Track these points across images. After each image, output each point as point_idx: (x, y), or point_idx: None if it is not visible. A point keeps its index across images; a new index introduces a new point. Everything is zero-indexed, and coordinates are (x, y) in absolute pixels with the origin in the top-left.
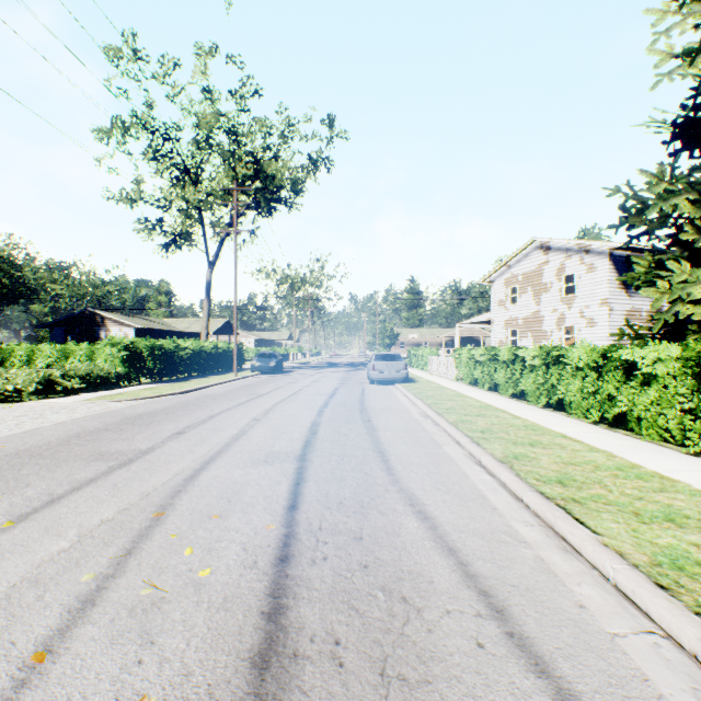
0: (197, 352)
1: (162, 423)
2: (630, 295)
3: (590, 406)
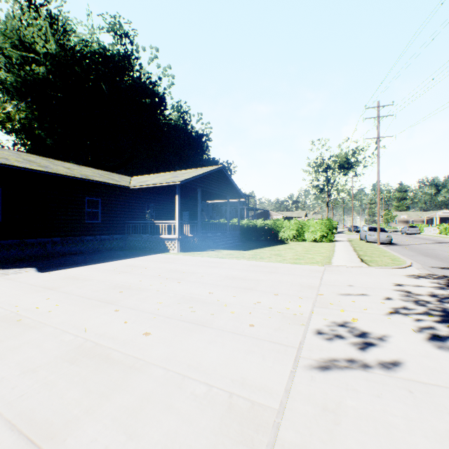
0: None
1: None
2: None
3: None
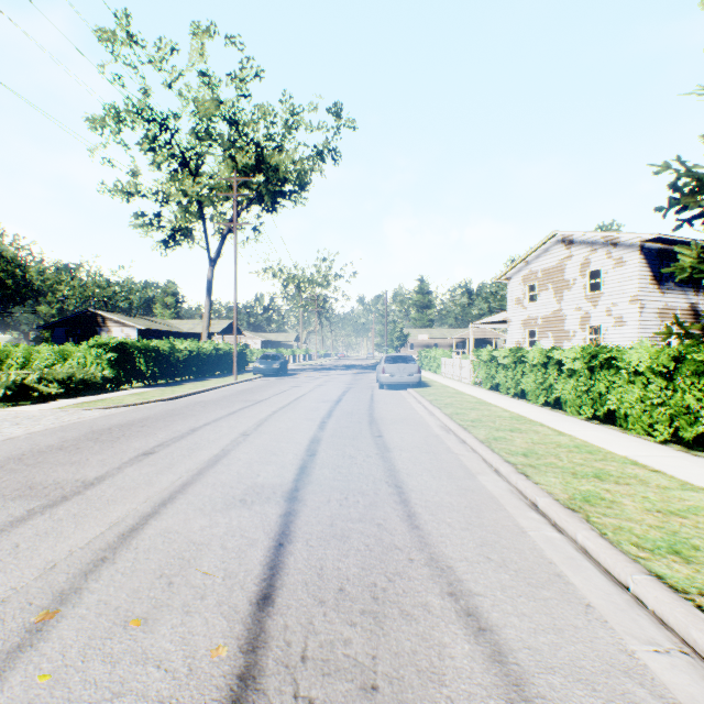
0: (196, 353)
1: (132, 439)
2: (663, 291)
3: (656, 421)
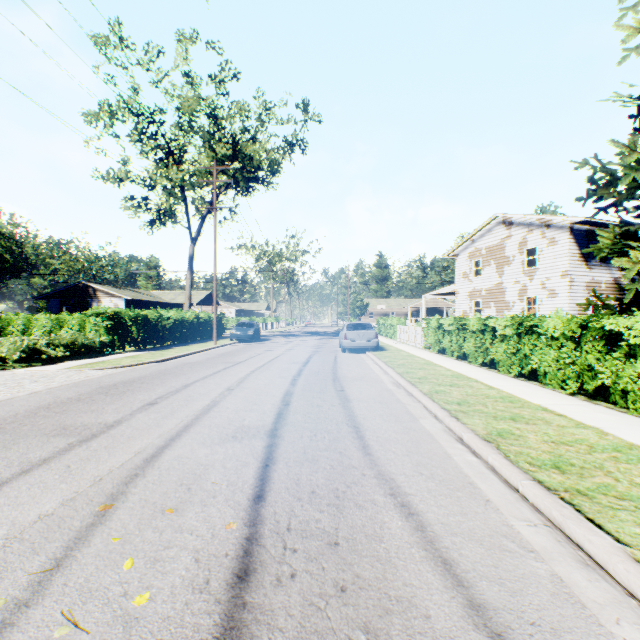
0: (180, 321)
1: (136, 393)
2: (590, 267)
3: (567, 377)
